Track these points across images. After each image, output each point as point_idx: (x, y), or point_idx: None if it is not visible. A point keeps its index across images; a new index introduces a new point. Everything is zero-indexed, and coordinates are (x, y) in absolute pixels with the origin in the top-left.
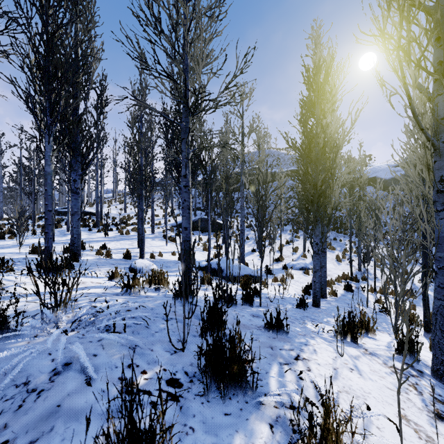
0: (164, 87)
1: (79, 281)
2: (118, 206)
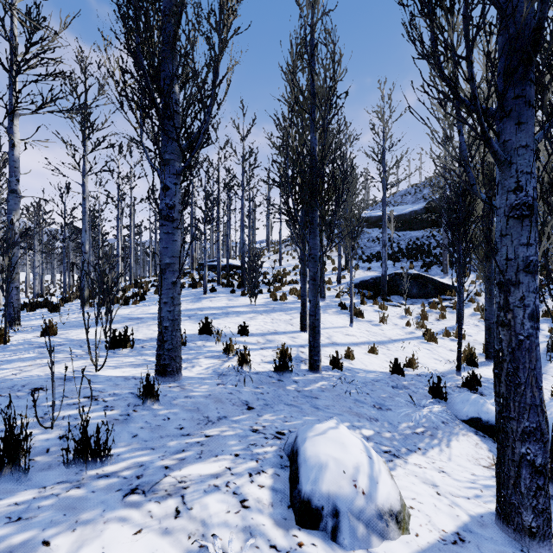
0: None
1: None
2: (271, 257)
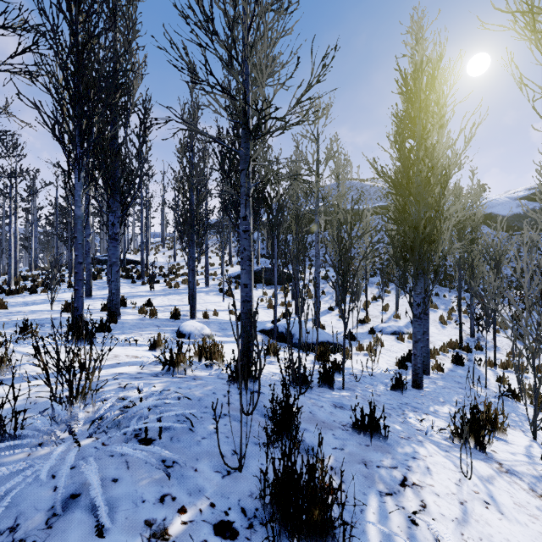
0: (219, 104)
1: (111, 354)
2: (166, 253)
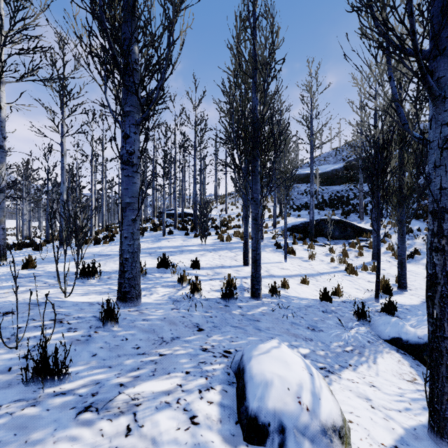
0: None
1: None
2: (218, 207)
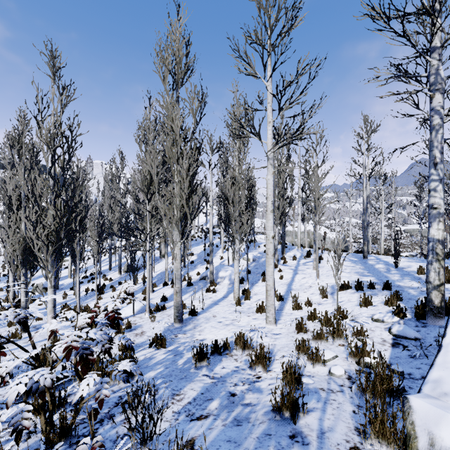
0: None
1: None
2: None
